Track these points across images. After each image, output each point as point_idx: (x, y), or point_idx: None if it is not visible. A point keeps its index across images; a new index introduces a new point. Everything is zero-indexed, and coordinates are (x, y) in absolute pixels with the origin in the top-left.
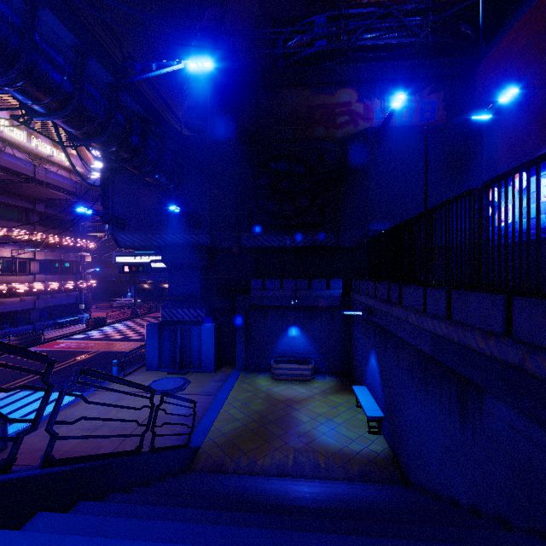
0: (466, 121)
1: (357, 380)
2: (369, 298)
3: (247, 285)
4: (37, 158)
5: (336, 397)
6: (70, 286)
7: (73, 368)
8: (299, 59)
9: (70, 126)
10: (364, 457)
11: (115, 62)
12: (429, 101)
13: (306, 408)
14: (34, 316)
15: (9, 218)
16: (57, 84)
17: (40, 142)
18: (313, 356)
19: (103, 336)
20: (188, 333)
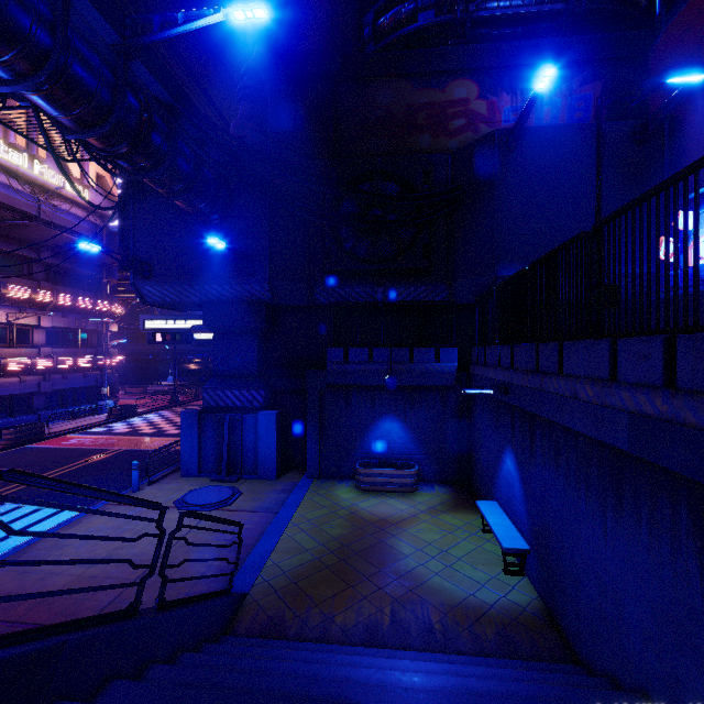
0: (662, 87)
1: (482, 493)
2: (503, 370)
3: (323, 357)
4: (43, 190)
5: (451, 517)
6: (87, 363)
7: (82, 473)
8: (396, 40)
9: (53, 107)
10: (502, 614)
11: (122, 13)
12: (581, 95)
13: (408, 533)
14: (39, 402)
15: (5, 271)
16: (23, 28)
17: (46, 169)
18: (416, 457)
19: (130, 430)
20: (240, 423)
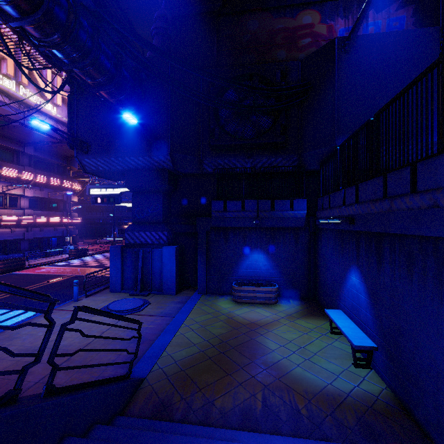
0: None
1: (327, 304)
2: (347, 206)
3: (209, 210)
4: (27, 106)
5: (305, 322)
6: (56, 221)
7: (43, 289)
8: None
9: None
10: (359, 401)
11: None
12: (397, 17)
13: (273, 333)
14: (24, 245)
15: (1, 159)
16: None
17: (28, 92)
18: (276, 279)
19: (82, 264)
20: (150, 255)
